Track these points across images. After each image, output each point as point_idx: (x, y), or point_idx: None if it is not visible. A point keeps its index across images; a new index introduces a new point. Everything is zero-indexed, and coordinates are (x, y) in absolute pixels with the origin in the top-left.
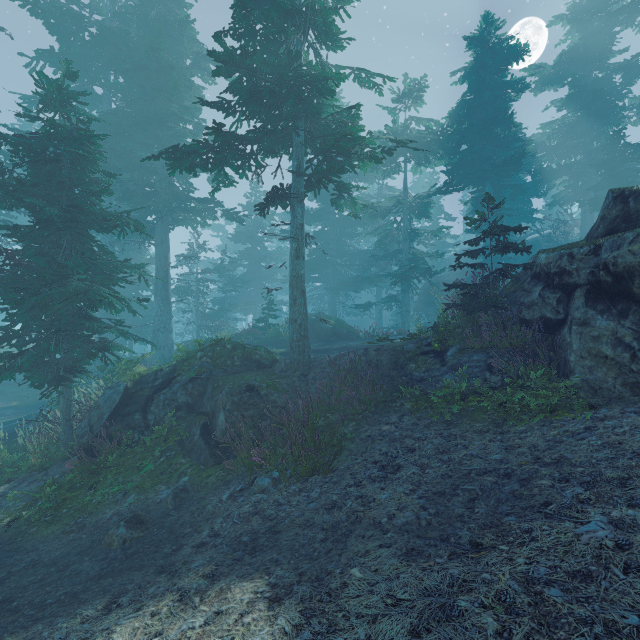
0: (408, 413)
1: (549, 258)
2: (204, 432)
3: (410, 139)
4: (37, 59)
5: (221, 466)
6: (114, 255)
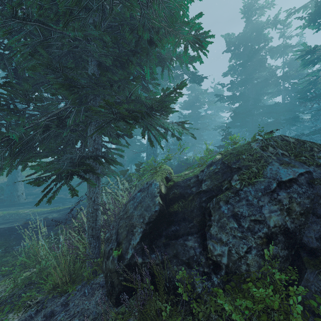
0: None
1: None
2: None
3: None
4: None
5: None
6: None
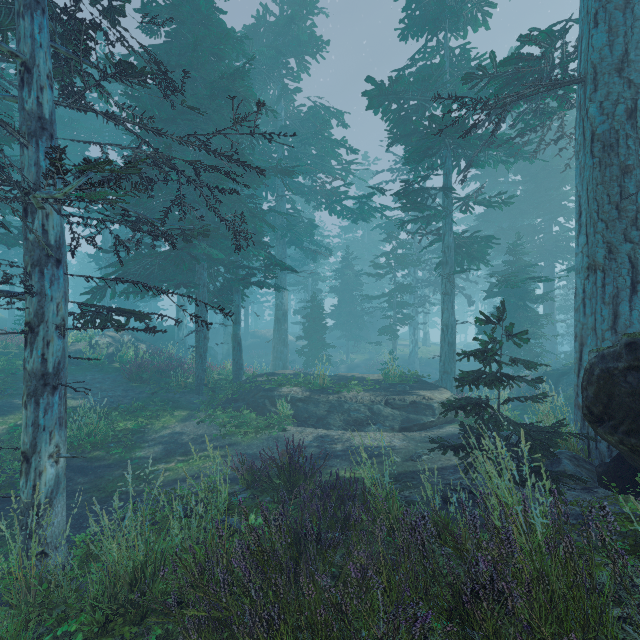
0: None
1: None
2: None
3: None
4: (467, 181)
5: None
6: (537, 312)
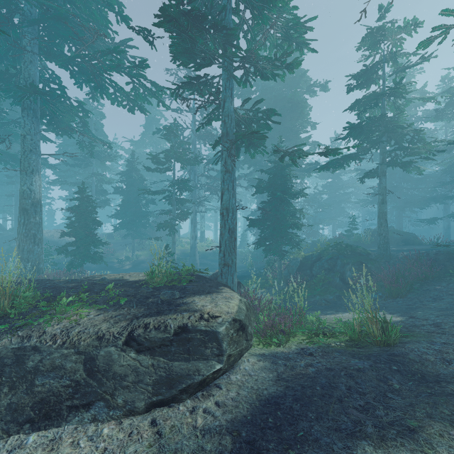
0: (453, 282)
1: None
2: (340, 279)
3: None
4: None
5: (351, 291)
6: (294, 207)
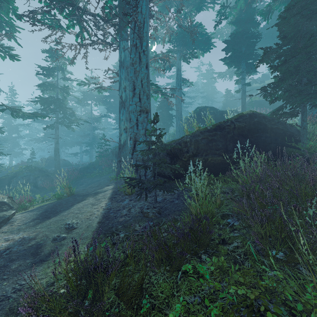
0: (86, 178)
1: (112, 149)
2: (34, 187)
3: (93, 96)
4: None
5: (42, 191)
6: None
